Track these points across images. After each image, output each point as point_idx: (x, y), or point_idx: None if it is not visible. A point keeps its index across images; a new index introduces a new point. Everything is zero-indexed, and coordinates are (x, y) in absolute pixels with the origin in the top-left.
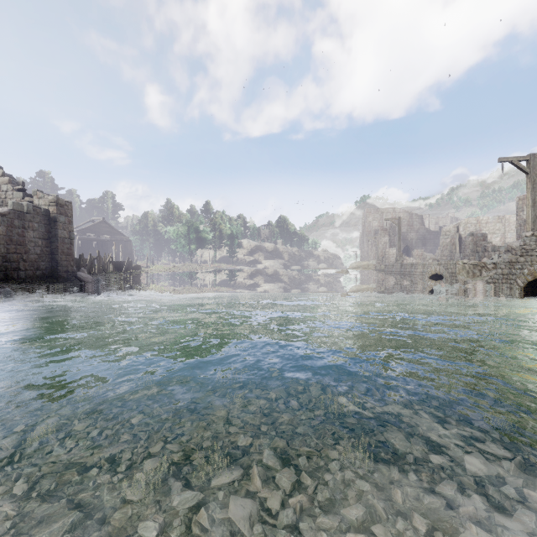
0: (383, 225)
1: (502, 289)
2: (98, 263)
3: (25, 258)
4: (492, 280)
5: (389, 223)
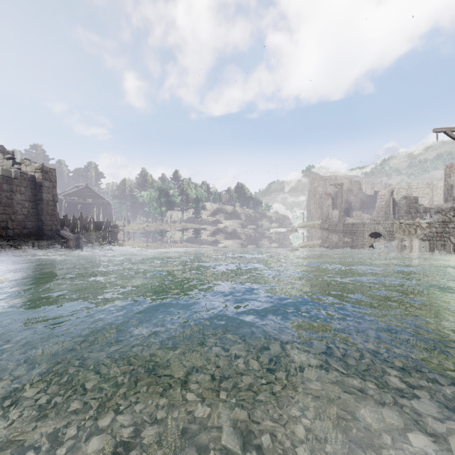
0: (327, 190)
1: (436, 246)
2: (80, 223)
3: (13, 218)
4: (426, 238)
5: (332, 188)
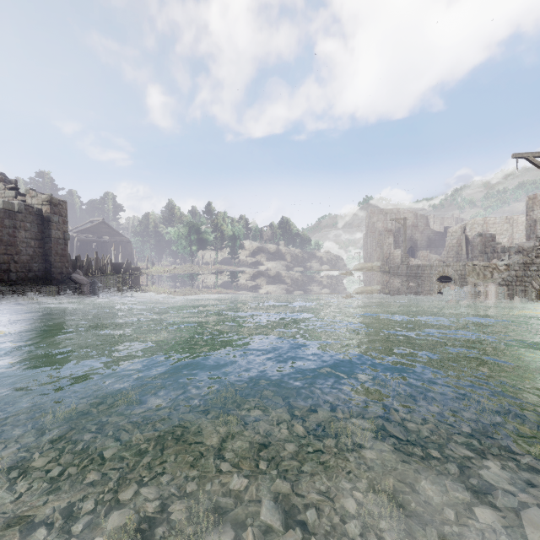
0: (387, 226)
1: (516, 292)
2: (96, 265)
3: (16, 259)
4: (504, 282)
5: (393, 224)
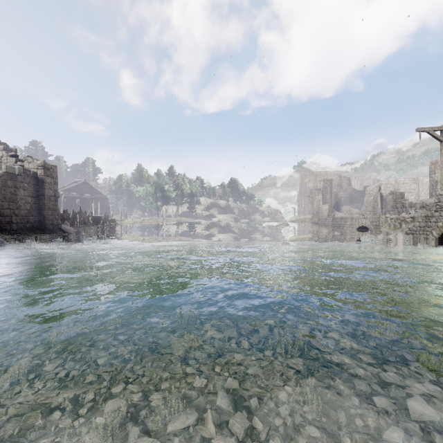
0: (317, 185)
1: (419, 239)
2: (80, 217)
3: (17, 212)
4: (410, 232)
5: (322, 184)
